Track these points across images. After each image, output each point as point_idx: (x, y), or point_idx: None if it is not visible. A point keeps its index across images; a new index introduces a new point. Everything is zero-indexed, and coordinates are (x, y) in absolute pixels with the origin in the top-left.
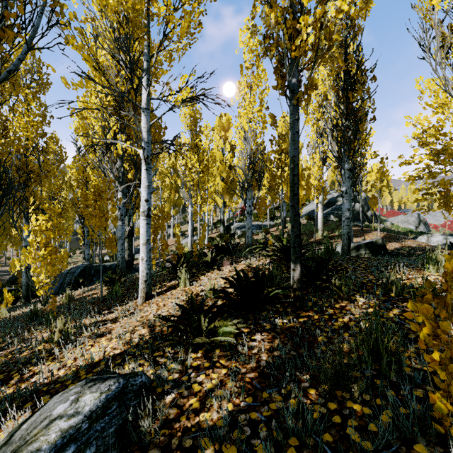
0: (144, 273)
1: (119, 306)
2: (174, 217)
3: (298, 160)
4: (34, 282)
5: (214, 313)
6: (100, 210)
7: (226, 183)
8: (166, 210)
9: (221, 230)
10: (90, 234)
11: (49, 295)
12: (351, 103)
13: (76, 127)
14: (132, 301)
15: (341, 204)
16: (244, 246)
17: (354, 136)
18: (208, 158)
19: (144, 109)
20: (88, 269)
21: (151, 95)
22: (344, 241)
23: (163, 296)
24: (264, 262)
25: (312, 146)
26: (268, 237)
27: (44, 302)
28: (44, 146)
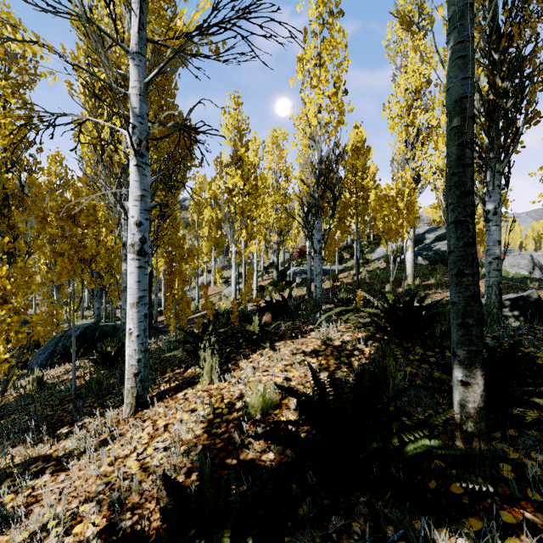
0: (132, 360)
1: (93, 416)
2: (215, 260)
3: (473, 106)
4: (34, 343)
5: (261, 516)
6: (72, 245)
7: (281, 216)
8: (205, 251)
9: (274, 276)
10: (99, 282)
11: (10, 378)
12: (508, 52)
13: (73, 133)
14: (115, 408)
15: (431, 242)
16: (312, 303)
17: (516, 111)
18: (256, 176)
19: (134, 53)
20: (90, 331)
21: (176, 86)
22: (491, 297)
23: (169, 401)
24: (353, 336)
25: (399, 161)
26: (360, 291)
27: (3, 389)
28: (28, 160)
